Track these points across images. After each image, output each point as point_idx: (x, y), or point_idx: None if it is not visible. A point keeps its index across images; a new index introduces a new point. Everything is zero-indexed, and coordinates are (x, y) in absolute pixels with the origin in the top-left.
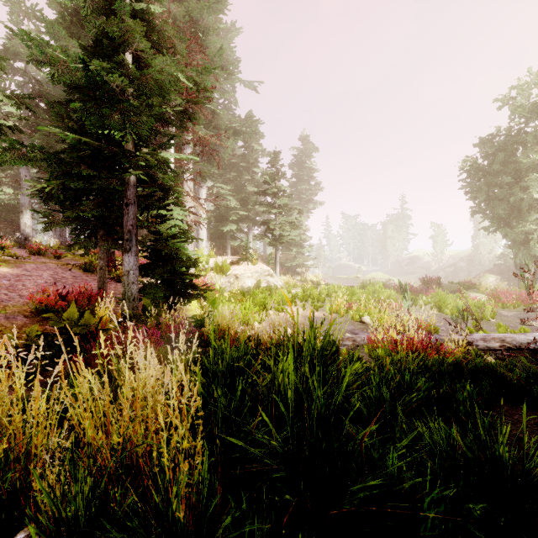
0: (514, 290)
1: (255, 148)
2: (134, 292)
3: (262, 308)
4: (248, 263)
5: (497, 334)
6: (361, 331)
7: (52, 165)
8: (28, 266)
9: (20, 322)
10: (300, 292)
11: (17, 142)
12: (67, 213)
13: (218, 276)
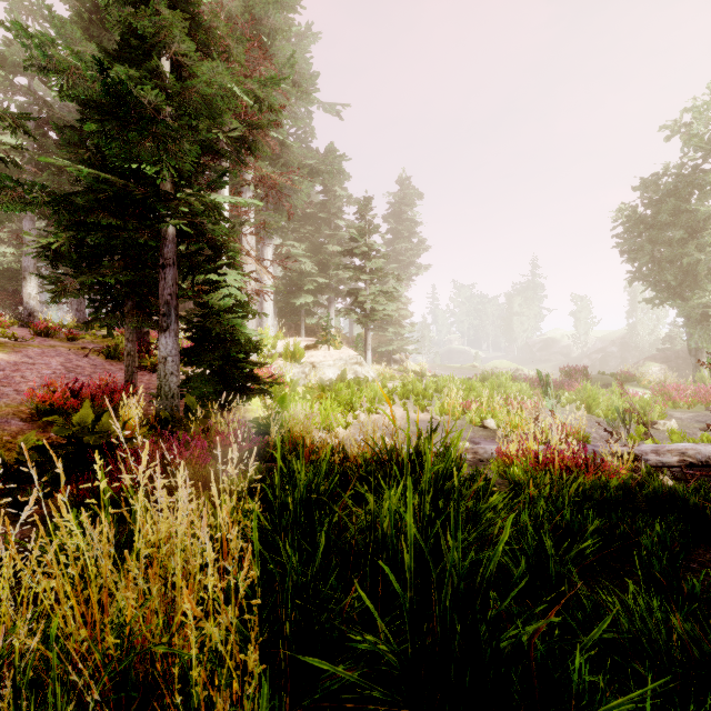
0: (687, 383)
1: (338, 193)
2: (173, 386)
3: (348, 407)
4: (329, 347)
5: (674, 444)
6: (484, 440)
7: (60, 211)
8: (30, 350)
9: (15, 428)
10: (399, 387)
11: (9, 178)
12: (82, 277)
13: (288, 365)
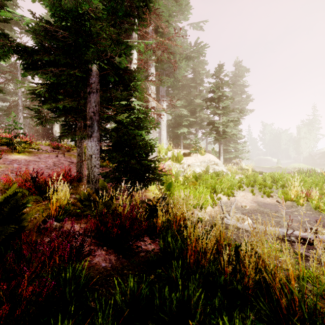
0: None
1: (200, 72)
2: (95, 174)
3: (213, 191)
4: (197, 154)
5: None
6: None
7: (23, 56)
8: (43, 155)
9: None
10: (244, 178)
11: None
12: (48, 107)
13: (174, 164)
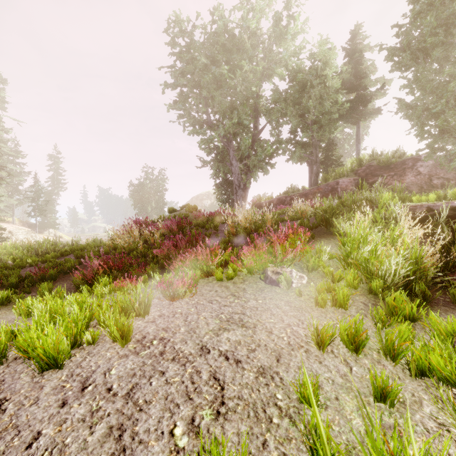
0: None
1: (18, 157)
2: None
3: None
4: (19, 227)
5: None
6: None
7: None
8: None
9: None
10: None
11: None
12: None
13: None
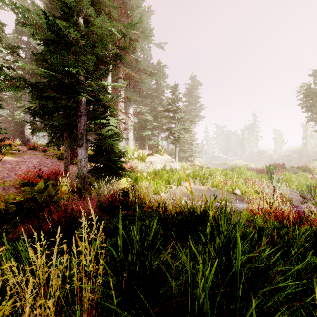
0: None
1: (162, 84)
2: (84, 172)
3: (167, 183)
4: (158, 154)
5: None
6: (235, 200)
7: (32, 90)
8: (25, 156)
9: (12, 192)
10: (191, 173)
11: (8, 75)
12: (44, 122)
13: (139, 163)
